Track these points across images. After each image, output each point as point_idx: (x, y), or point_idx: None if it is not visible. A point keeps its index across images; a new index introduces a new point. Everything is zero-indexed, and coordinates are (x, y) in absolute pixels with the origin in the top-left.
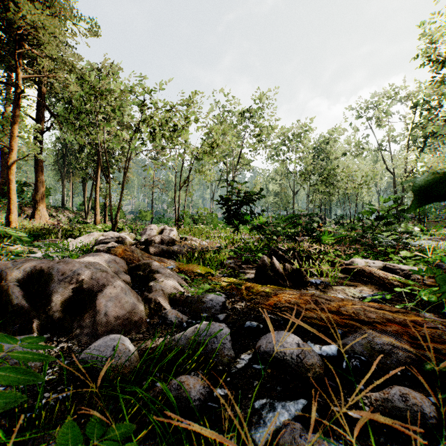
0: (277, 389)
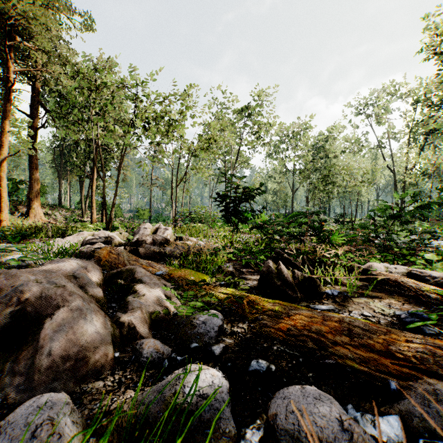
0: None
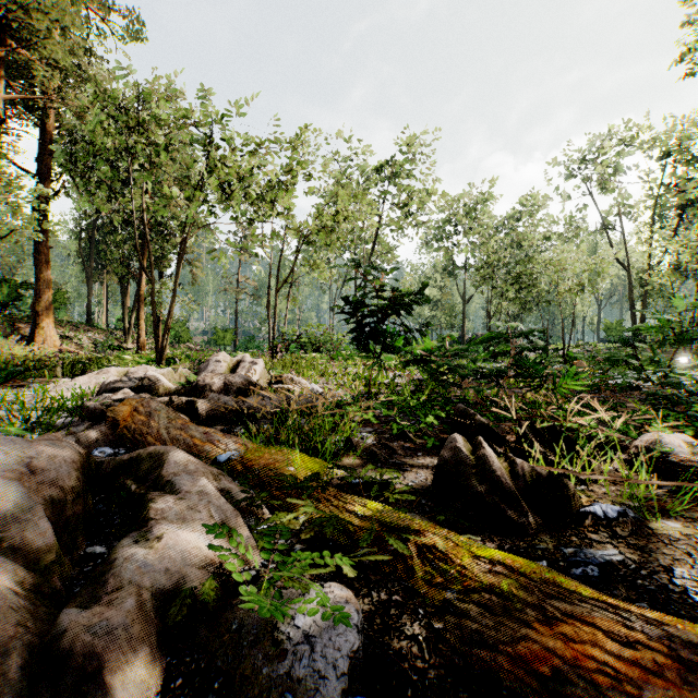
0: None
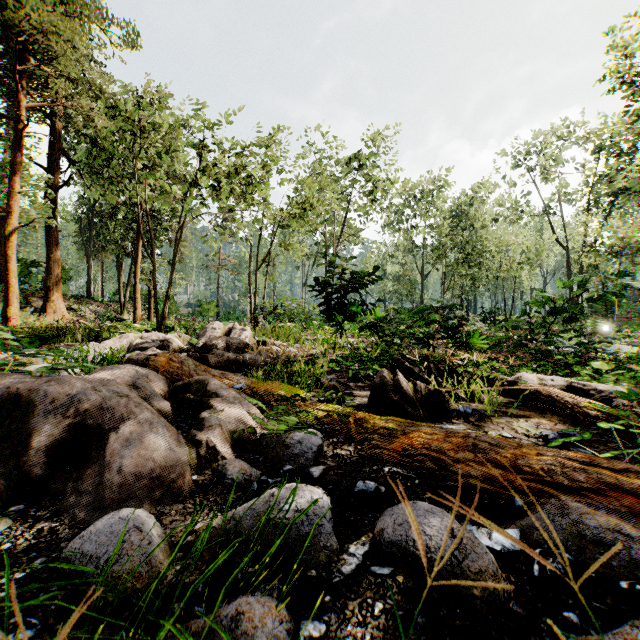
0: (418, 620)
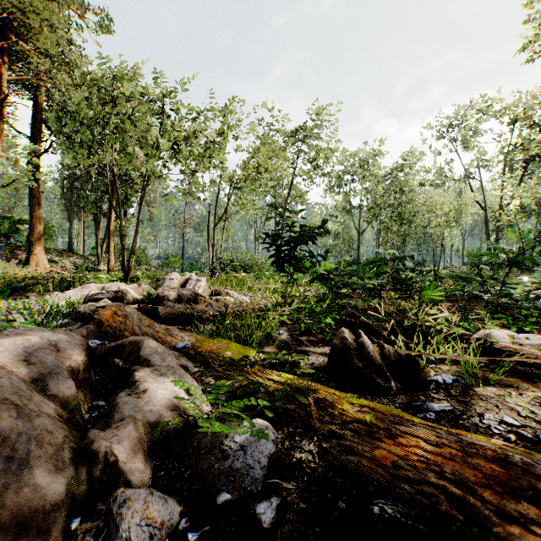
0: None
